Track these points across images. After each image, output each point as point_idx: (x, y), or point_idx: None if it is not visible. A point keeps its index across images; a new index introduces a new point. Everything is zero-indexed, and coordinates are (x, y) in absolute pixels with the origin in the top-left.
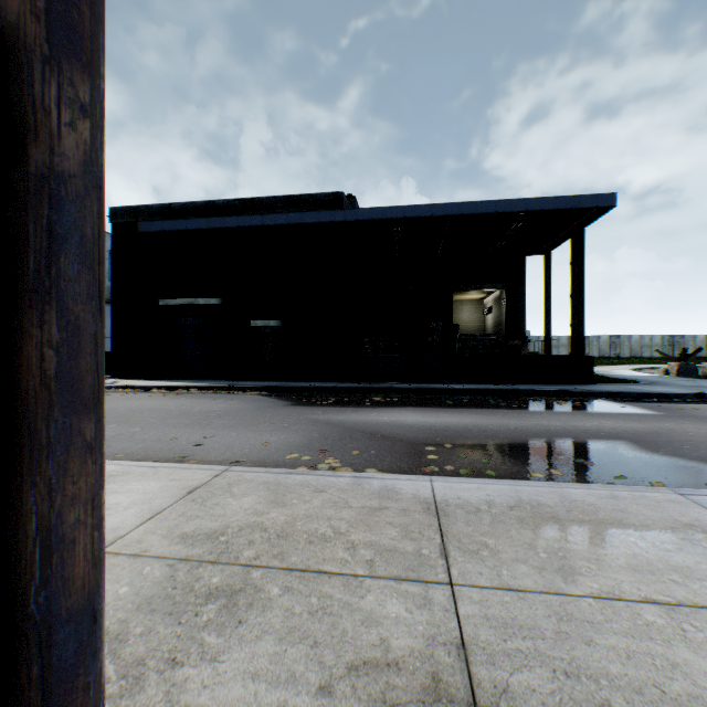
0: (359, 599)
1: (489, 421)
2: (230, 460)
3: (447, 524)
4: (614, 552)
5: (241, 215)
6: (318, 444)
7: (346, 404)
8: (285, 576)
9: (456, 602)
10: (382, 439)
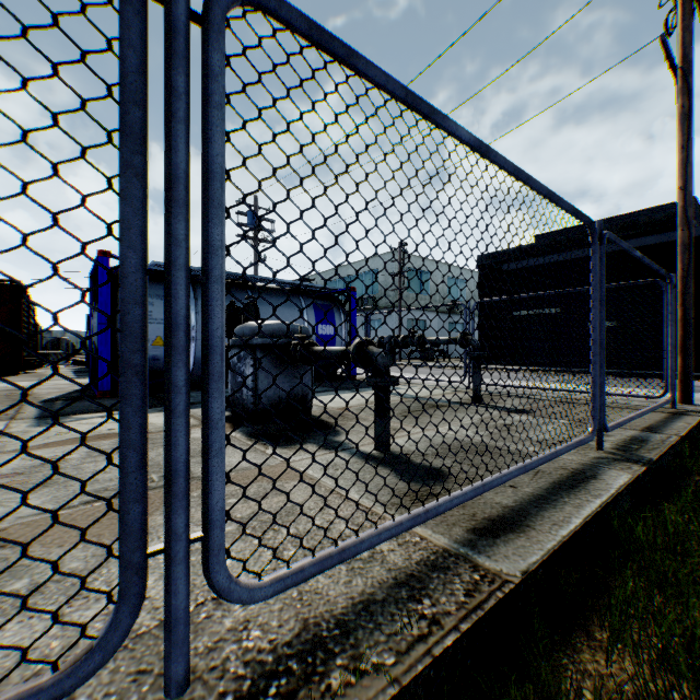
0: None
1: None
2: None
3: None
4: None
5: (584, 248)
6: None
7: (697, 384)
8: None
9: None
10: None
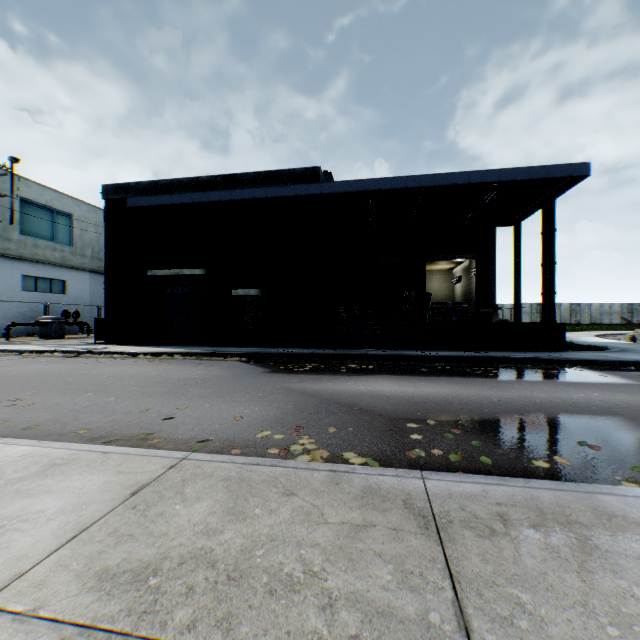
0: None
1: (469, 392)
2: (197, 438)
3: (456, 557)
4: None
5: (222, 190)
6: (293, 419)
7: (322, 372)
8: None
9: None
10: (360, 412)
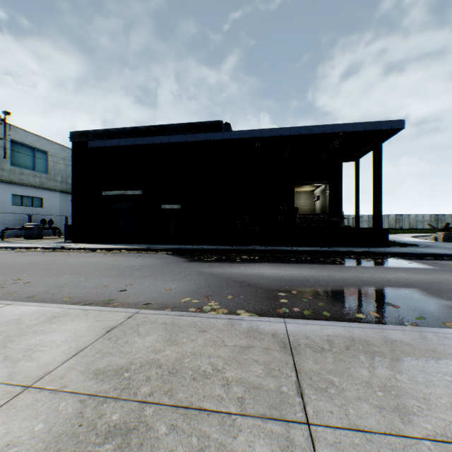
0: (232, 439)
1: (321, 273)
2: (142, 302)
3: (300, 362)
4: (437, 391)
5: (155, 136)
6: (204, 290)
7: (223, 261)
8: (172, 413)
9: (314, 444)
10: (248, 286)
